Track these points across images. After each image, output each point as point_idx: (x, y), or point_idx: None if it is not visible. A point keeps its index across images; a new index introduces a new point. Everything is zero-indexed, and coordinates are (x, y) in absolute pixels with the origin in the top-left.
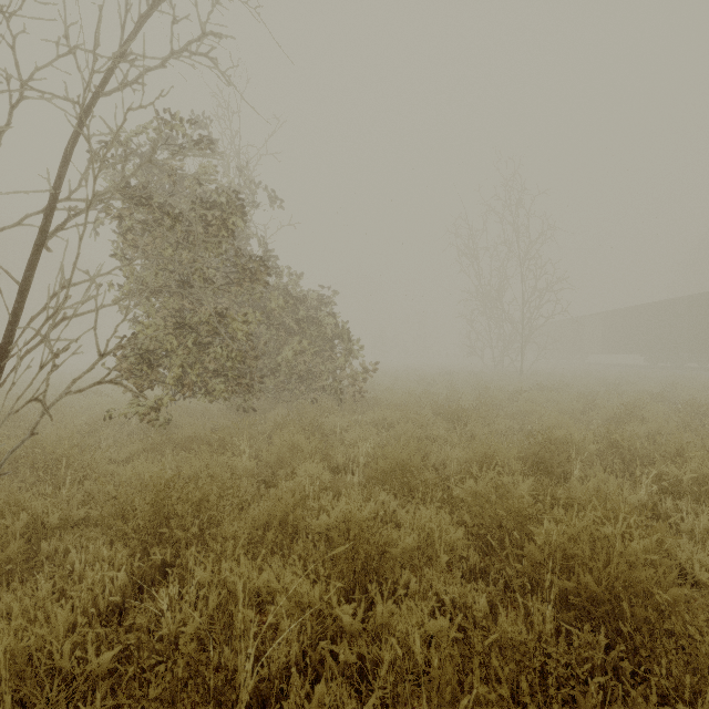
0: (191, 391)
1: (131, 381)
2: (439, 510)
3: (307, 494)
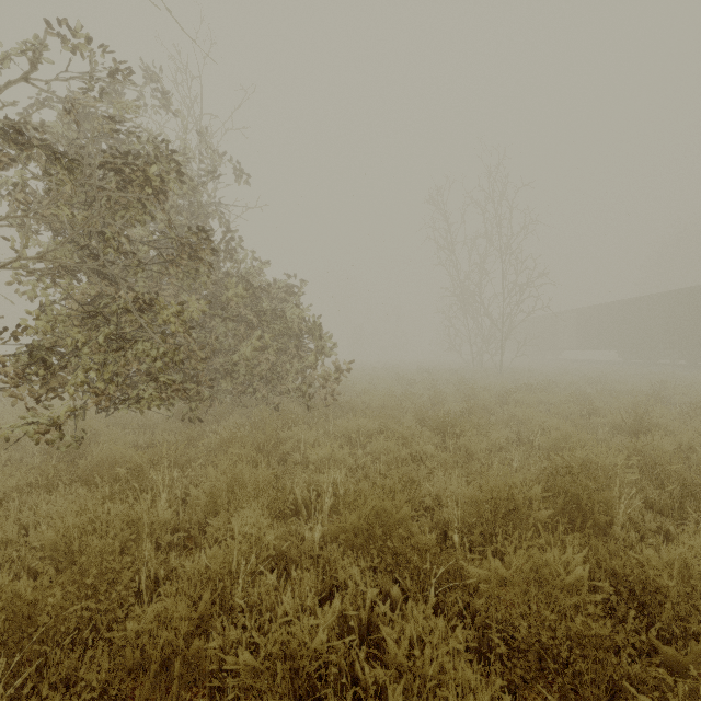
0: (107, 401)
1: (22, 389)
2: (449, 623)
3: (236, 575)
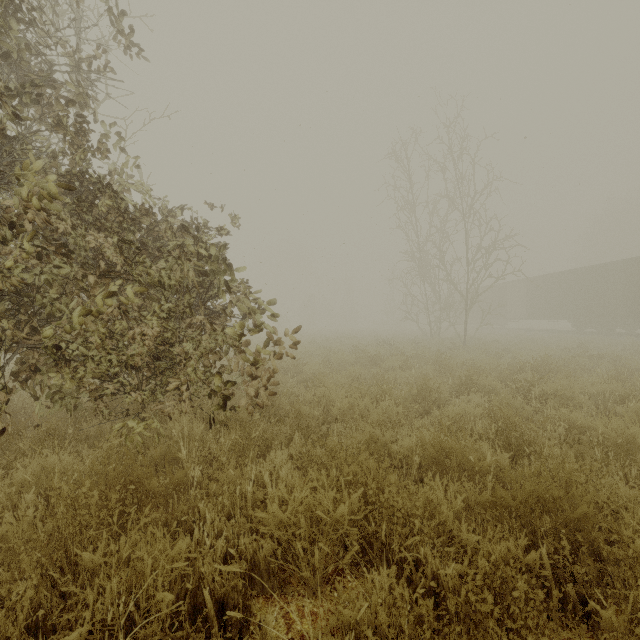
0: None
1: None
2: None
3: None
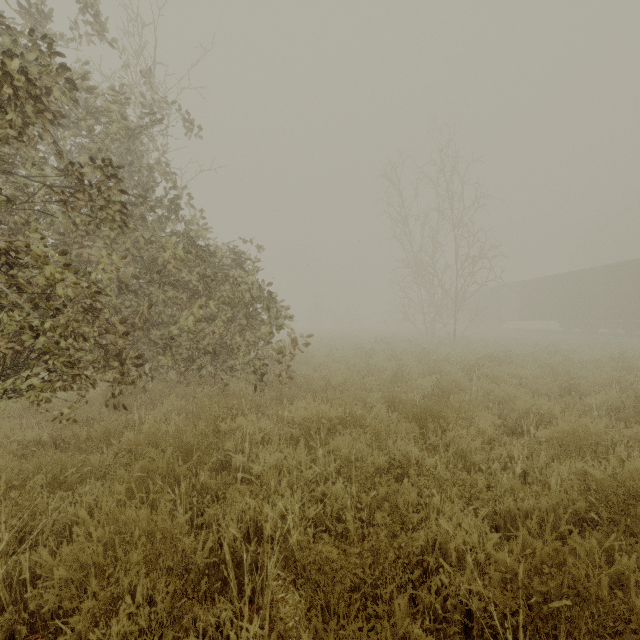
0: None
1: None
2: None
3: None
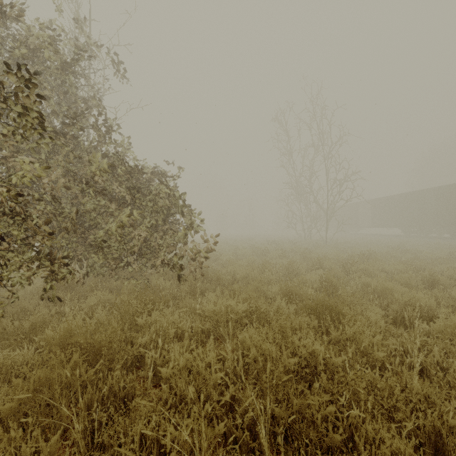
0: None
1: None
2: None
3: None
